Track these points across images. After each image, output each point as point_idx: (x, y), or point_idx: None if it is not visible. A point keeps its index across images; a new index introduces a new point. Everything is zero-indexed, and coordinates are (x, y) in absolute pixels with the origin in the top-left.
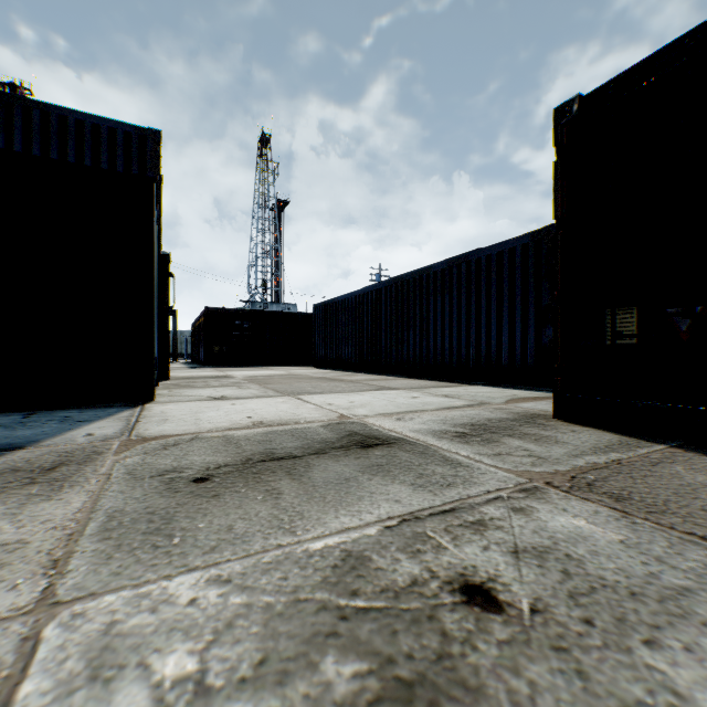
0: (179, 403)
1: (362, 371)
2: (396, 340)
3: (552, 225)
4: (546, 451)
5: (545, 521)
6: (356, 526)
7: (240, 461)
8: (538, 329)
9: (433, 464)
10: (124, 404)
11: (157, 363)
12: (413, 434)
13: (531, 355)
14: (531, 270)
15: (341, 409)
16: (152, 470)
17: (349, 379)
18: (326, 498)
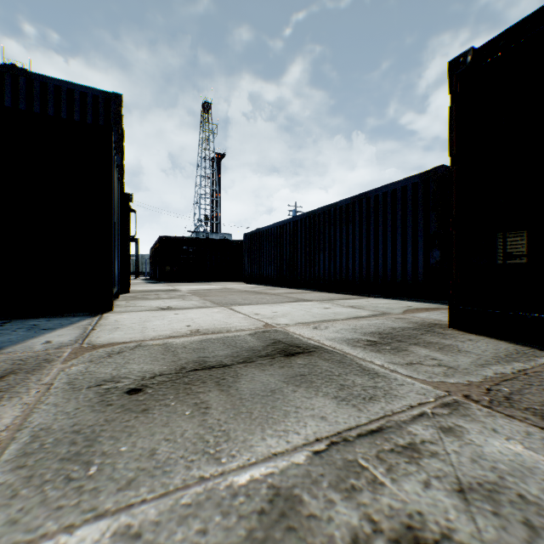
0: (132, 313)
1: (282, 286)
2: (309, 261)
3: (438, 167)
4: (452, 360)
5: (479, 446)
6: (283, 451)
7: (174, 370)
8: (426, 252)
9: (352, 374)
10: (86, 314)
11: (117, 280)
12: (330, 343)
13: (421, 273)
14: (421, 203)
15: (266, 318)
16: (92, 379)
17: (272, 292)
18: (252, 414)
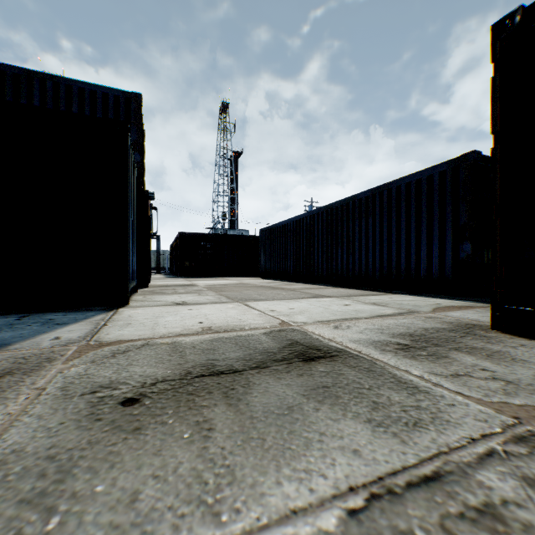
0: (146, 308)
1: (299, 281)
2: (326, 256)
3: (469, 153)
4: (508, 372)
5: None
6: (305, 506)
7: (179, 375)
8: (455, 245)
9: (385, 387)
10: (102, 308)
11: (136, 275)
12: (354, 345)
13: (449, 268)
14: (449, 193)
15: (282, 315)
16: (88, 384)
17: (288, 288)
18: (265, 441)
